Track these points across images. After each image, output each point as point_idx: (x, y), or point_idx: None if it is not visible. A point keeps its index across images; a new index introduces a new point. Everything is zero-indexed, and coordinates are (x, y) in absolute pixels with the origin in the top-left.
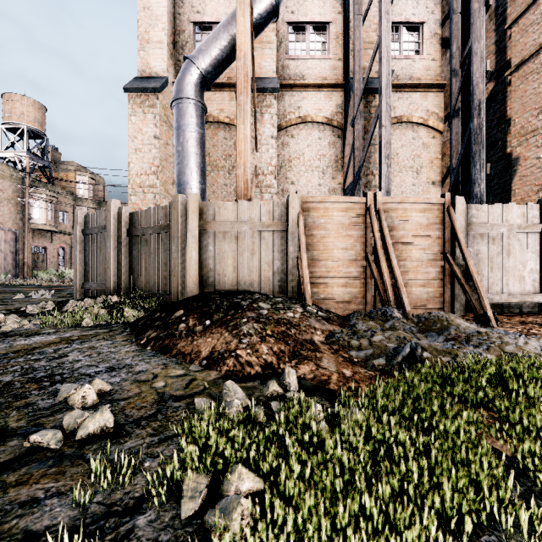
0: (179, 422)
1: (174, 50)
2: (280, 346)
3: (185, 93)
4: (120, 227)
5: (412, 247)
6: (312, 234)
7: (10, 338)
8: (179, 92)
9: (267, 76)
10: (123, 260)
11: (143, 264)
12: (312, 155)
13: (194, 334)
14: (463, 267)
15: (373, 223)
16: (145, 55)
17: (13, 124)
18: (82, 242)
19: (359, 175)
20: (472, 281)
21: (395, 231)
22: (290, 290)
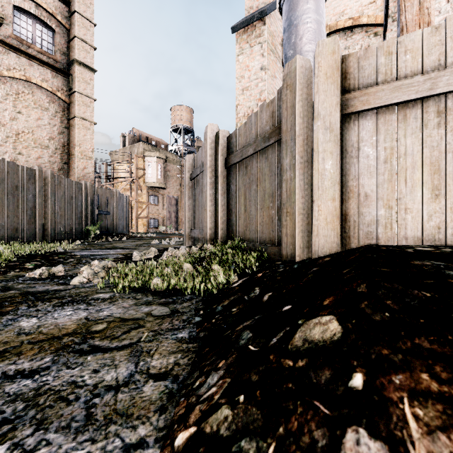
0: None
1: None
2: None
3: None
4: (217, 157)
5: None
6: None
7: (42, 304)
8: None
9: None
10: (219, 199)
11: (242, 202)
12: None
13: None
14: None
15: None
16: None
17: (176, 126)
18: (190, 188)
19: None
20: None
21: None
22: None
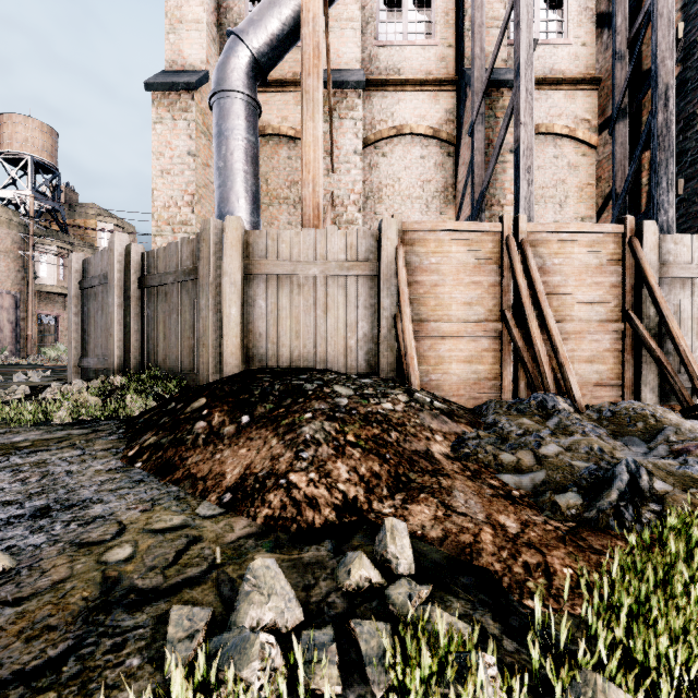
0: (109, 694)
1: (217, 35)
2: (372, 465)
3: (228, 83)
4: (128, 274)
5: (574, 301)
6: (418, 280)
7: None
8: (220, 83)
9: (348, 68)
10: (132, 323)
11: (161, 329)
12: (411, 181)
13: (219, 441)
14: (655, 331)
15: (514, 262)
16: (176, 40)
17: (14, 153)
18: (79, 300)
19: (481, 204)
20: (678, 352)
21: (546, 276)
22: (384, 367)
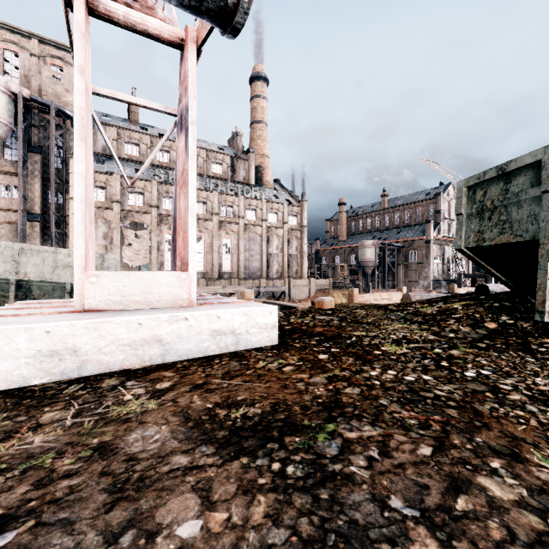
0: None
1: None
2: None
3: None
4: None
5: None
6: None
7: None
8: None
9: None
10: None
11: None
12: (13, 236)
13: None
14: None
15: None
16: None
17: None
18: None
19: None
20: None
21: None
22: None
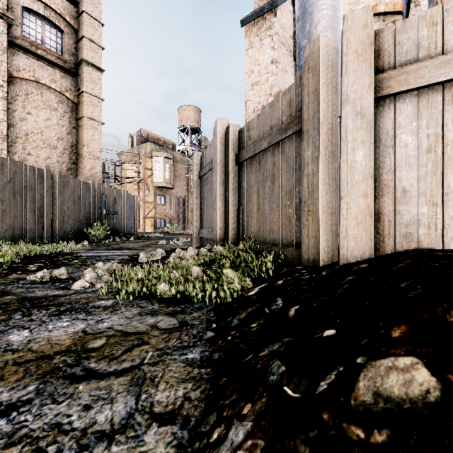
0: None
1: None
2: None
3: None
4: (227, 153)
5: None
6: None
7: (37, 313)
8: None
9: None
10: (230, 197)
11: (254, 200)
12: None
13: None
14: None
15: None
16: None
17: (183, 126)
18: (198, 186)
19: None
20: None
21: None
22: None
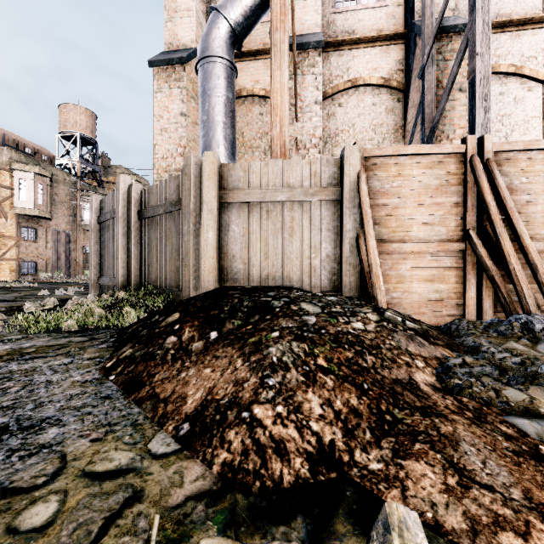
0: None
1: (204, 20)
2: (348, 397)
3: (210, 51)
4: (130, 208)
5: None
6: (379, 203)
7: None
8: (204, 51)
9: (309, 33)
10: (133, 248)
11: (154, 253)
12: (364, 125)
13: (186, 357)
14: None
15: (480, 180)
16: (172, 26)
17: (68, 132)
18: (98, 231)
19: (432, 138)
20: None
21: (513, 195)
22: (347, 285)
